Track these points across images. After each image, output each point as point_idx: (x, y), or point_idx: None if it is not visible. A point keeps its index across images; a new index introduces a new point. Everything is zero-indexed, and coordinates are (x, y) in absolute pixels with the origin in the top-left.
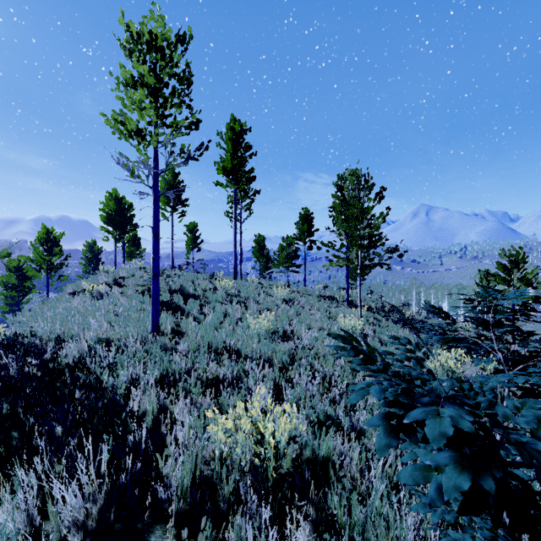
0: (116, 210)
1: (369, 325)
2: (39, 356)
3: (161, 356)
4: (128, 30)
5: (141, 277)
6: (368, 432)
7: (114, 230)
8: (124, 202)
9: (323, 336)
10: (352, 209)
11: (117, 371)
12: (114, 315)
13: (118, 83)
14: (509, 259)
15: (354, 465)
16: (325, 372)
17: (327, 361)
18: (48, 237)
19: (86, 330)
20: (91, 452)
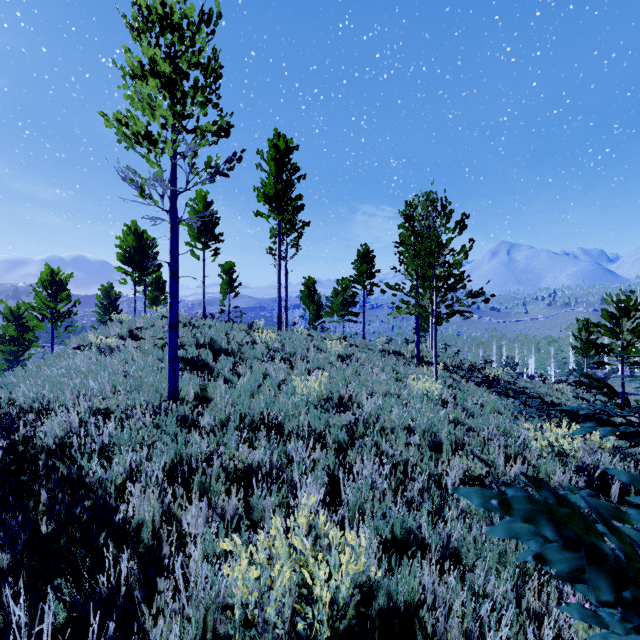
0: (135, 247)
1: (448, 389)
2: (9, 434)
3: (176, 434)
4: (135, 2)
5: (162, 328)
6: (468, 557)
7: (133, 271)
8: (146, 237)
9: (390, 404)
10: (426, 241)
11: (112, 456)
12: (124, 376)
13: (124, 74)
14: (617, 305)
15: (455, 625)
16: (396, 454)
17: (398, 439)
18: (53, 280)
19: (81, 398)
20: (23, 621)
